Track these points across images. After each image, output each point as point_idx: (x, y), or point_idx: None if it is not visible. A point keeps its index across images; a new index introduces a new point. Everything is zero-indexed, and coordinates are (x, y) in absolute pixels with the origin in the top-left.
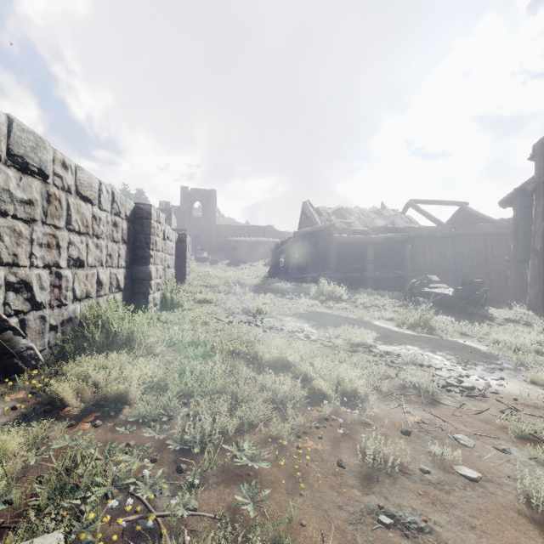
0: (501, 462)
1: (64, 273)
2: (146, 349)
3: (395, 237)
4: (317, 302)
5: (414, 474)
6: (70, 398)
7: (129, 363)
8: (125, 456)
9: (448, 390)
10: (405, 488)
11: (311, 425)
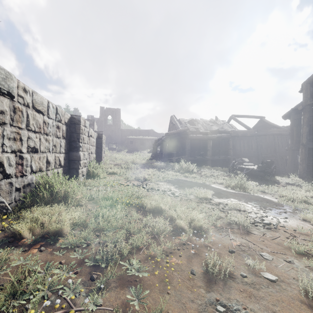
0: (288, 269)
1: (24, 156)
2: (76, 202)
3: (223, 136)
4: (179, 173)
5: (237, 278)
6: (25, 233)
7: (65, 210)
8: (57, 271)
9: (255, 225)
10: (232, 287)
11: (175, 248)
